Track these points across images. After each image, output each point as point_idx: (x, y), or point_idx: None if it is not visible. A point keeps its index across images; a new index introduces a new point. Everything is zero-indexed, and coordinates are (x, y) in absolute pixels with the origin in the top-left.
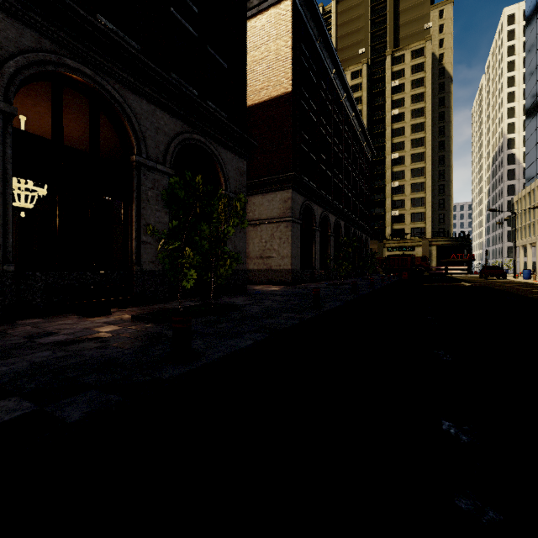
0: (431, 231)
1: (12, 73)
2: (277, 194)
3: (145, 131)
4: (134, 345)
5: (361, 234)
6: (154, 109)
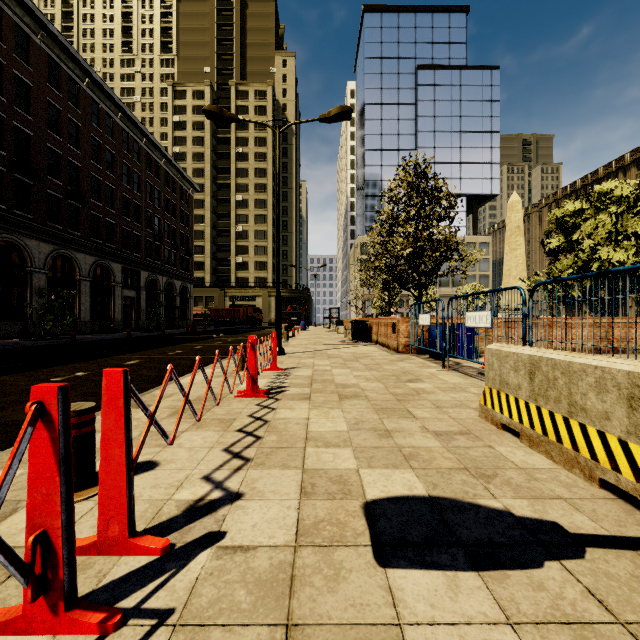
0: (271, 282)
1: None
2: None
3: None
4: None
5: (172, 281)
6: None
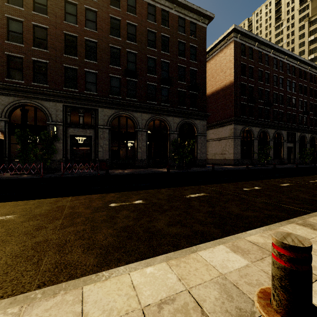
0: None
1: (147, 124)
2: (228, 127)
3: (171, 124)
4: (163, 171)
5: (313, 135)
6: (173, 118)
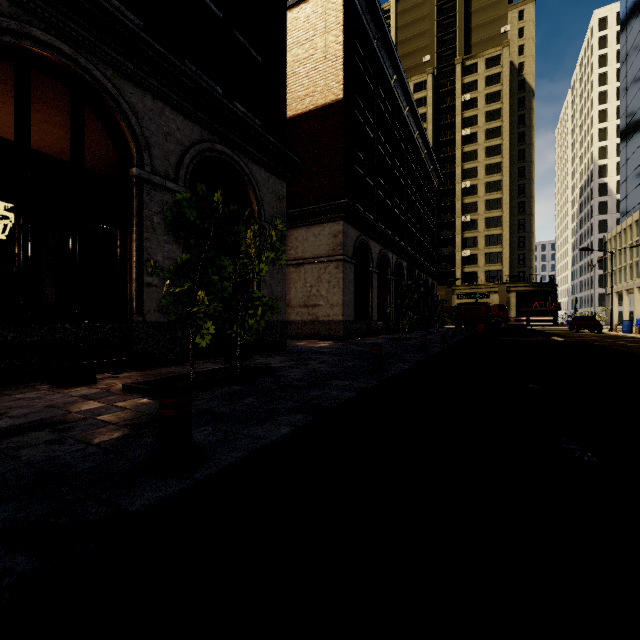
0: (509, 275)
1: None
2: (325, 227)
3: (149, 136)
4: (107, 436)
5: (427, 278)
6: (162, 108)
